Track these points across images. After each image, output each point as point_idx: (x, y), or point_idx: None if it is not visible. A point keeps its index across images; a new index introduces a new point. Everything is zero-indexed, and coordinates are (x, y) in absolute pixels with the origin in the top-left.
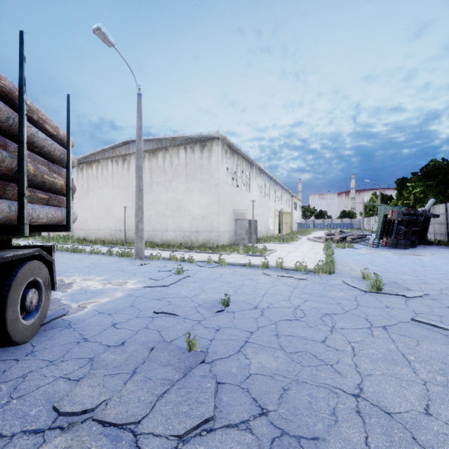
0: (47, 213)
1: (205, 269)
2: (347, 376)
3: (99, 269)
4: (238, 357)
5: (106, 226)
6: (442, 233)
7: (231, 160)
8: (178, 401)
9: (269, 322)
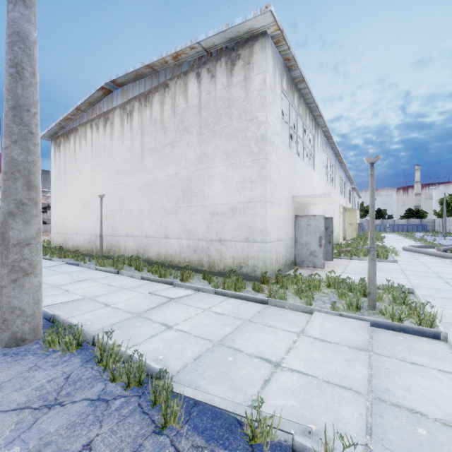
0: None
1: None
2: None
3: None
4: None
5: (85, 229)
6: None
7: (289, 99)
8: None
9: None
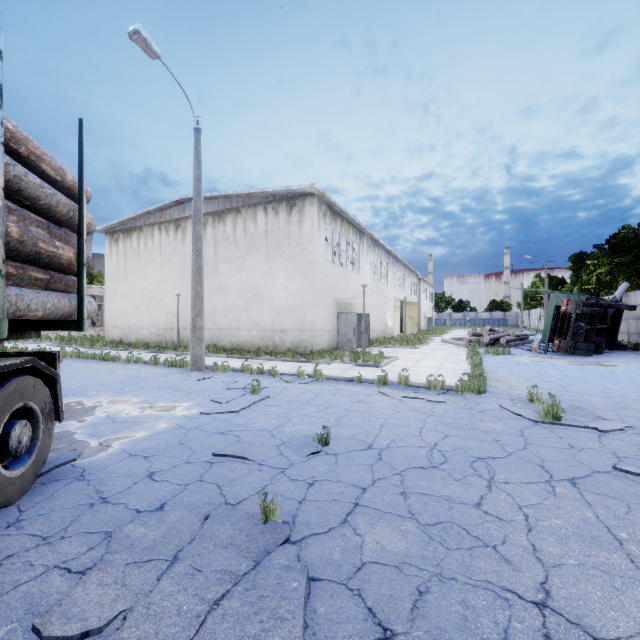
0: (44, 302)
1: (293, 386)
2: (522, 567)
3: (137, 386)
4: (344, 532)
5: (152, 323)
6: (639, 332)
7: (332, 226)
8: (244, 614)
9: (390, 471)
